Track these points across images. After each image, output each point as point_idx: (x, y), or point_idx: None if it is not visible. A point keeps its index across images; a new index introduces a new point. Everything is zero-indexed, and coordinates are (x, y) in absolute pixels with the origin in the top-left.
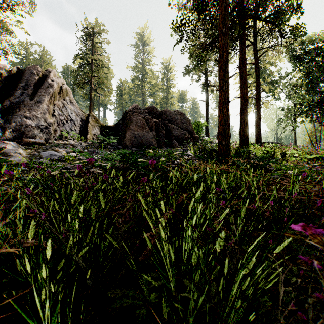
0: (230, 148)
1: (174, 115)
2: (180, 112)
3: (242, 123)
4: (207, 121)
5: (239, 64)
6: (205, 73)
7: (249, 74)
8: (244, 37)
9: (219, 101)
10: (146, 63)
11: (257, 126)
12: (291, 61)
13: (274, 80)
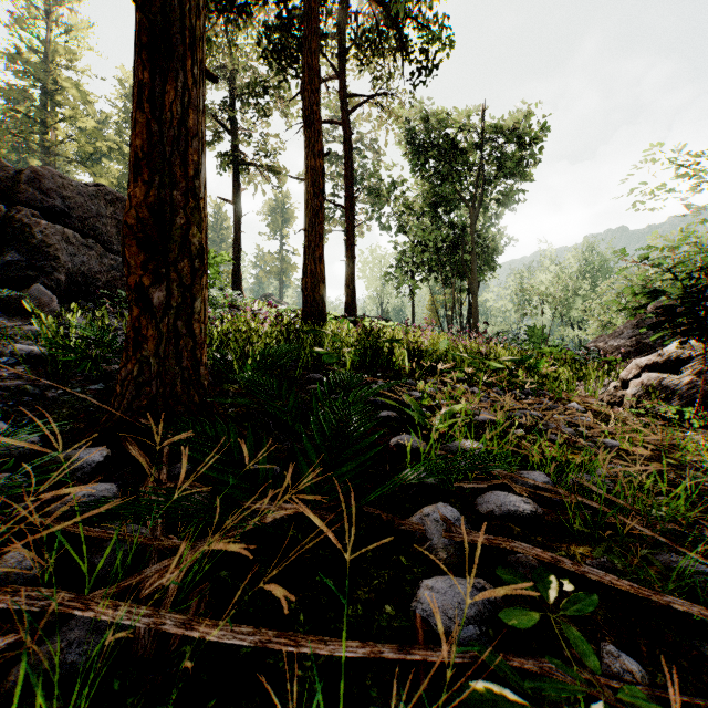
0: (249, 326)
1: (87, 197)
2: (117, 193)
3: (310, 257)
4: (239, 255)
5: (302, 84)
6: (234, 129)
7: (328, 122)
8: (316, 11)
9: (137, 32)
10: (59, 57)
11: (349, 277)
12: (408, 153)
13: (380, 188)
